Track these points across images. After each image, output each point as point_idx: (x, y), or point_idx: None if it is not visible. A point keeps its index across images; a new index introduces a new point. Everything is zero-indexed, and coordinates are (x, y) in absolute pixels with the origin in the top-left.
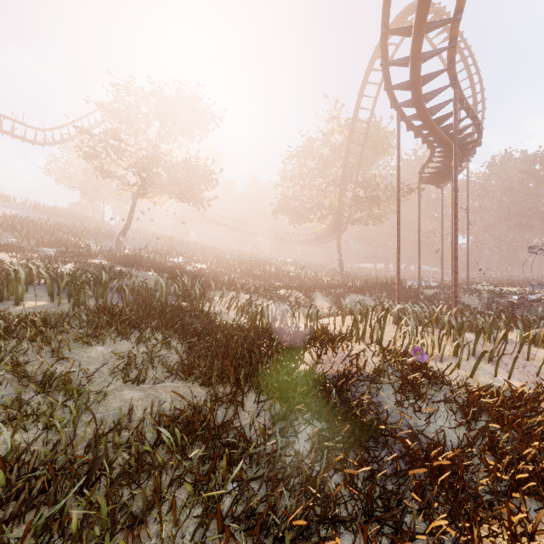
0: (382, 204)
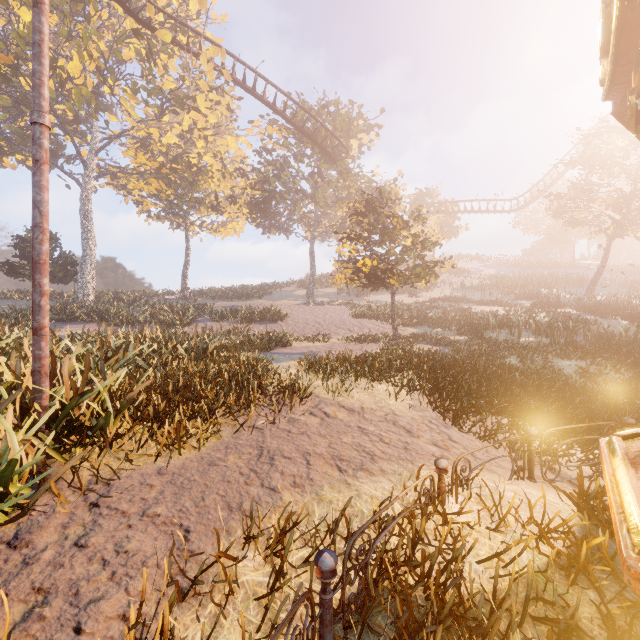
0: None
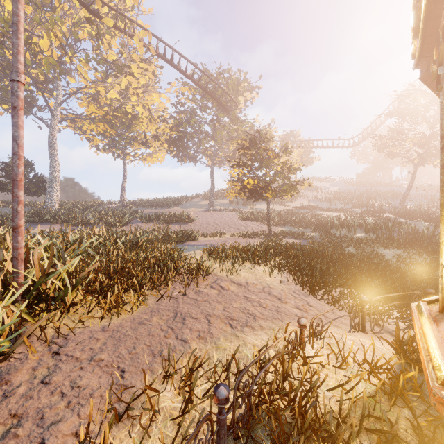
0: None
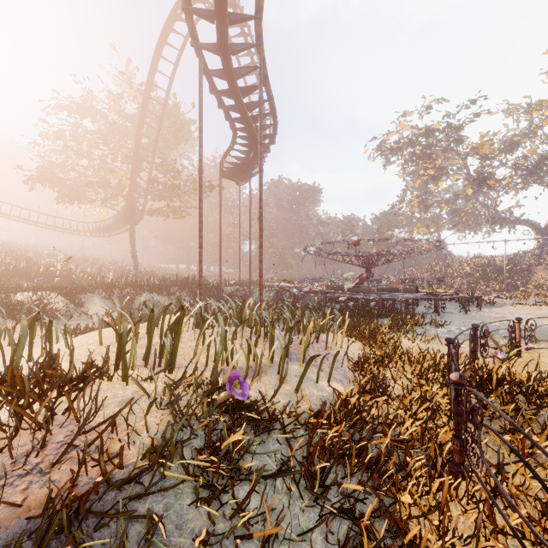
0: (184, 198)
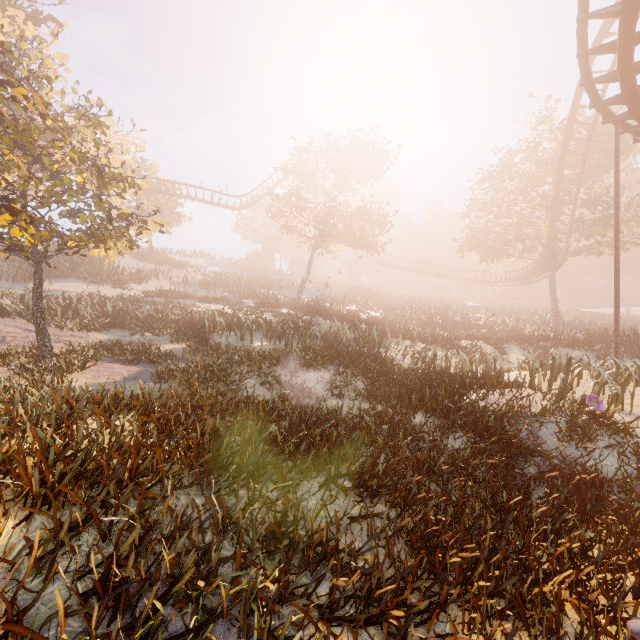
0: (629, 223)
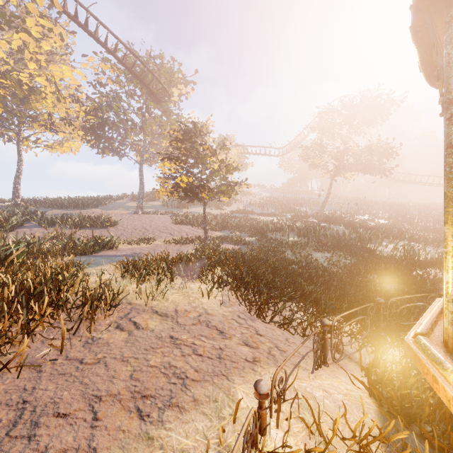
0: None
